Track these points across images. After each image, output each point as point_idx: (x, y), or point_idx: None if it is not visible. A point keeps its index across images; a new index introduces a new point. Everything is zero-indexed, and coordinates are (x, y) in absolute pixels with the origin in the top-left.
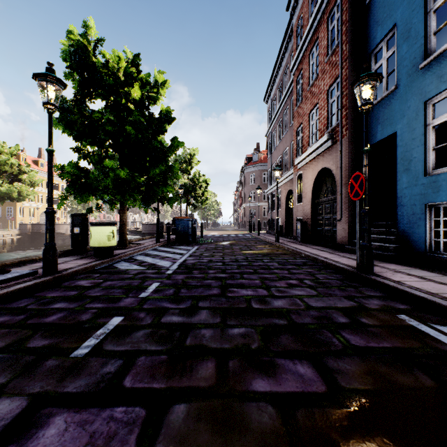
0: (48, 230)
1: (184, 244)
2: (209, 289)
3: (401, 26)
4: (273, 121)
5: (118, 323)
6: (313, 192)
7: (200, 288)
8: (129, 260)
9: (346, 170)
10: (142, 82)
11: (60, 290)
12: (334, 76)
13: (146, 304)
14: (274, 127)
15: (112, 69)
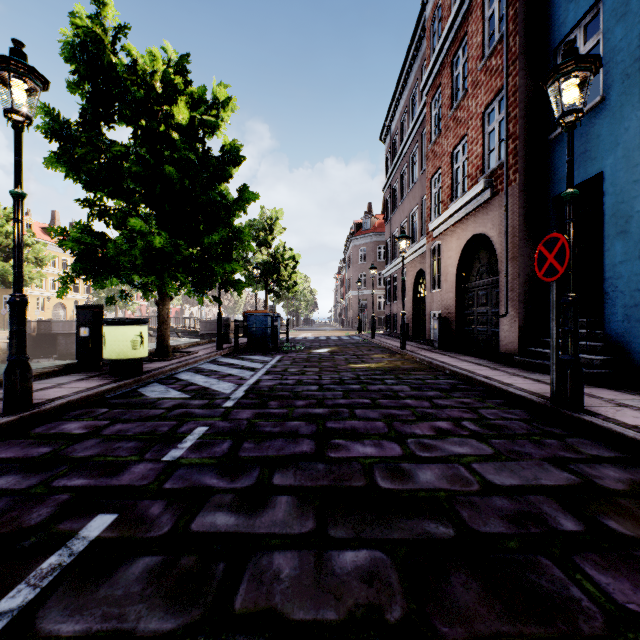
0: (13, 333)
1: (260, 352)
2: (295, 441)
3: None
4: (394, 169)
5: (99, 532)
6: (458, 272)
7: (278, 438)
8: (167, 381)
9: (514, 237)
10: (194, 100)
11: (22, 445)
12: (493, 89)
13: (171, 480)
14: (395, 177)
15: (143, 75)
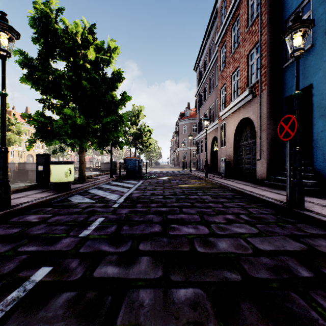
0: (0, 168)
1: (132, 178)
2: (151, 226)
3: None
4: (201, 85)
5: (42, 278)
6: (234, 137)
7: (141, 224)
8: (83, 194)
9: (264, 118)
10: (98, 48)
11: (4, 227)
12: (253, 42)
13: (83, 247)
14: (201, 89)
15: (71, 34)
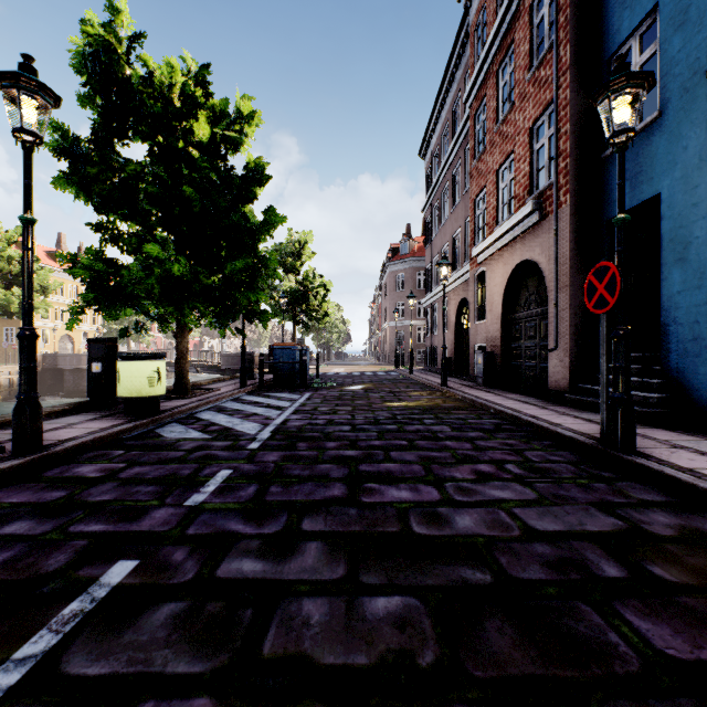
0: (23, 369)
1: (288, 389)
2: (326, 485)
3: (669, 4)
4: (435, 187)
5: (121, 579)
6: (504, 302)
7: (307, 482)
8: (187, 421)
9: (565, 264)
10: (215, 114)
11: (34, 489)
12: (542, 103)
13: (194, 525)
14: (436, 197)
15: (160, 87)
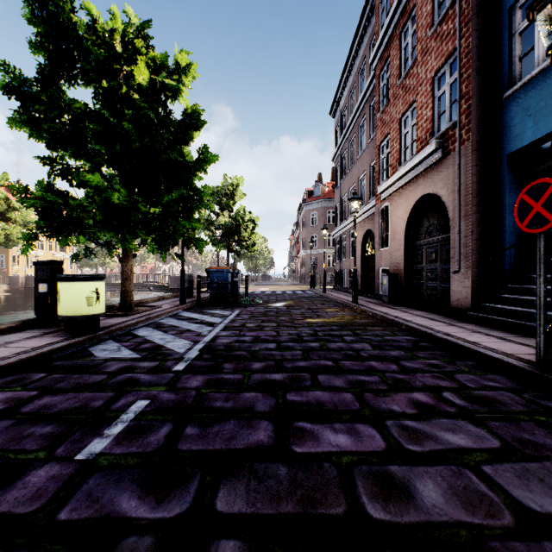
0: None
1: (221, 306)
2: (250, 424)
3: None
4: (343, 140)
5: None
6: (406, 231)
7: (229, 419)
8: (123, 338)
9: (467, 194)
10: (156, 65)
11: None
12: (444, 54)
13: (72, 501)
14: (344, 147)
15: (103, 34)
